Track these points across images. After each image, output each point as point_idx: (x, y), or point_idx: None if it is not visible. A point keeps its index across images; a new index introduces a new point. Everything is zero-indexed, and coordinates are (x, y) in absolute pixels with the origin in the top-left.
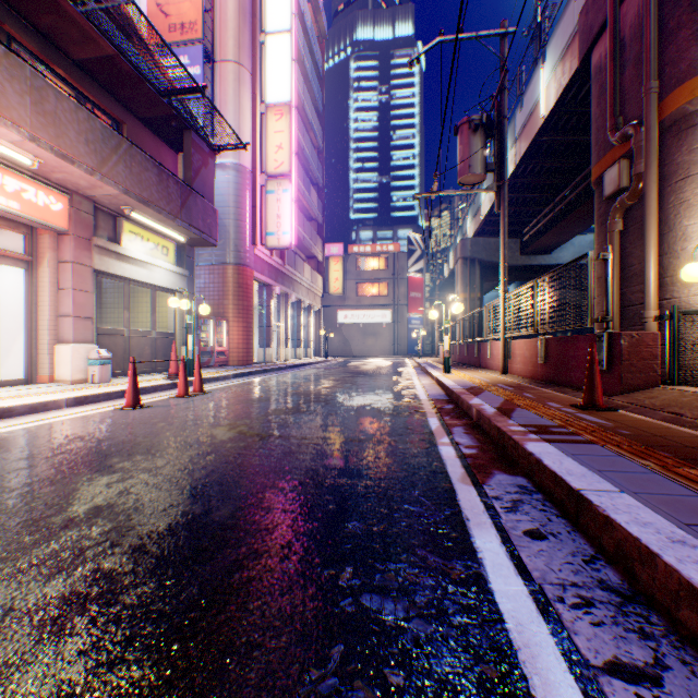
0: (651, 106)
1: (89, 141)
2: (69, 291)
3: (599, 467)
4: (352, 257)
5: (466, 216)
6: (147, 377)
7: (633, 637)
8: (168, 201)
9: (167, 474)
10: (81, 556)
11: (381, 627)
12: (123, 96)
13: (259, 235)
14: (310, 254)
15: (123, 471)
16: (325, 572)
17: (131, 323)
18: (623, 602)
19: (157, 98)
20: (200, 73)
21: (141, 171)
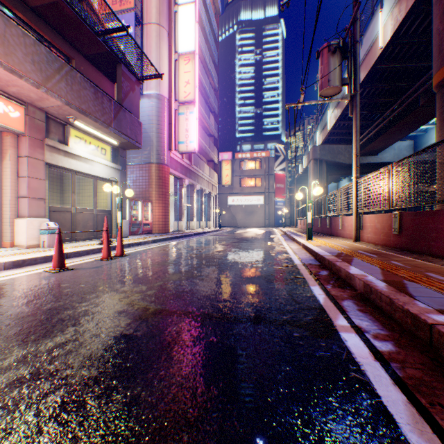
0: None
1: (35, 61)
2: (25, 178)
3: None
4: (237, 161)
5: (316, 130)
6: (88, 243)
7: None
8: (102, 113)
9: None
10: None
11: None
12: (70, 37)
13: (173, 143)
14: (209, 159)
15: None
16: None
17: (82, 204)
18: None
19: (94, 38)
20: (132, 31)
21: (80, 89)
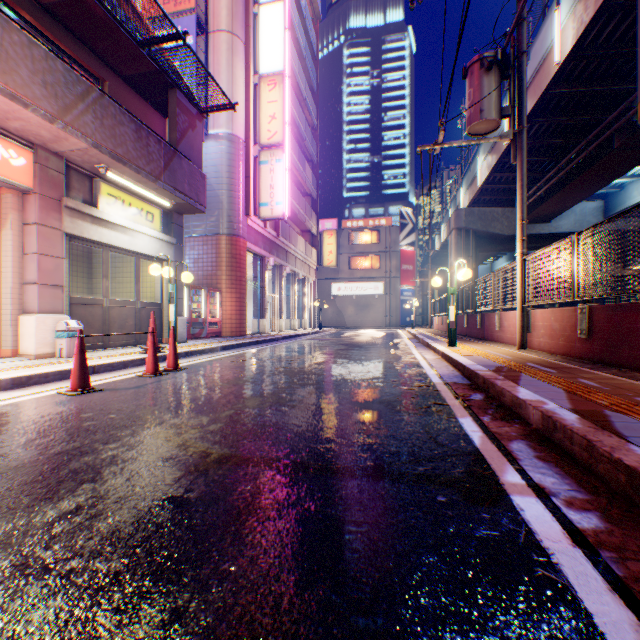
0: None
1: (48, 83)
2: (34, 256)
3: None
4: (345, 232)
5: (459, 187)
6: (127, 350)
7: None
8: (148, 160)
9: None
10: None
11: None
12: (101, 49)
13: (252, 205)
14: (304, 228)
15: None
16: None
17: (120, 293)
18: None
19: (136, 50)
20: (192, 43)
21: (114, 125)
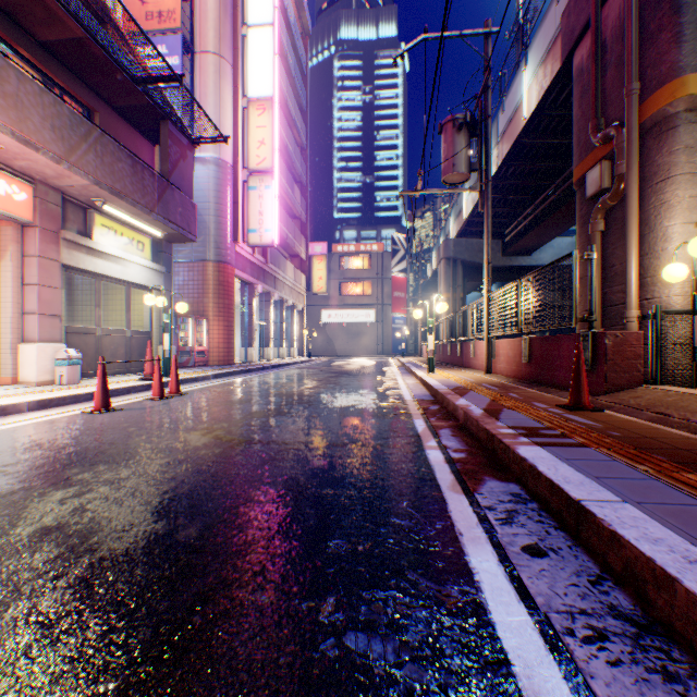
0: (633, 107)
1: (56, 127)
2: (34, 287)
3: (596, 473)
4: (336, 257)
5: (449, 217)
6: (121, 378)
7: (657, 679)
8: (143, 193)
9: (131, 487)
10: (15, 593)
11: (368, 677)
12: (95, 82)
13: (240, 231)
14: (293, 253)
15: (81, 484)
16: (304, 604)
17: (104, 321)
18: (639, 633)
19: (131, 86)
20: (178, 64)
21: (113, 162)
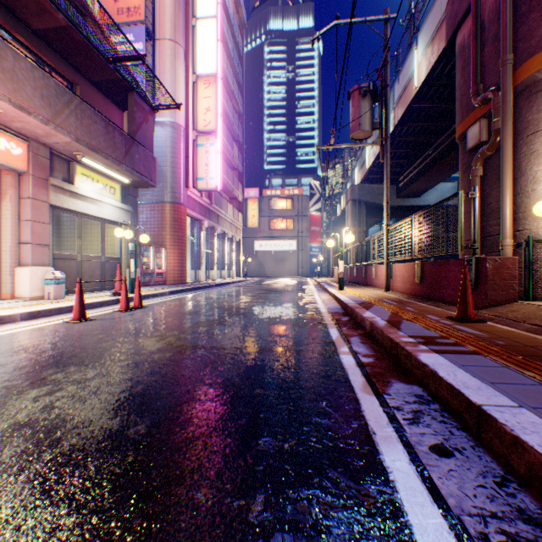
0: (507, 74)
1: (44, 96)
2: (28, 222)
3: (490, 379)
4: (266, 199)
5: (354, 167)
6: (97, 294)
7: None
8: (114, 149)
9: (94, 386)
10: None
11: None
12: (76, 62)
13: (191, 179)
14: (232, 196)
15: (54, 383)
16: (235, 503)
17: (85, 250)
18: None
19: (105, 64)
20: (142, 48)
21: (90, 123)
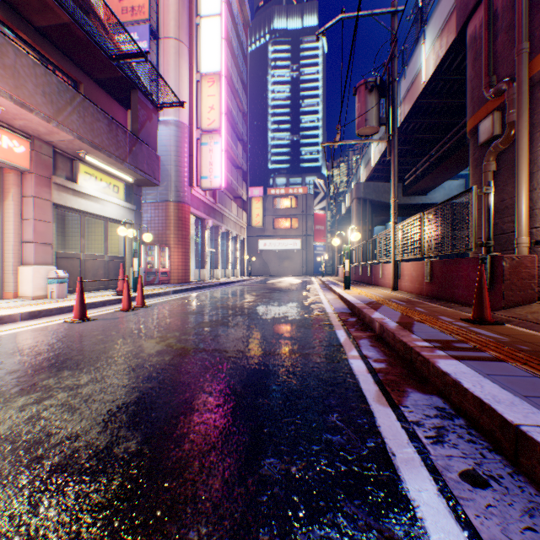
0: (523, 64)
1: (46, 93)
2: (30, 221)
3: (523, 391)
4: (270, 198)
5: (359, 165)
6: (100, 293)
7: None
8: (117, 147)
9: (86, 394)
10: None
11: None
12: (79, 60)
13: (195, 178)
14: (236, 195)
15: (44, 390)
16: None
17: (89, 248)
18: None
19: (108, 62)
20: (147, 47)
21: (93, 121)
